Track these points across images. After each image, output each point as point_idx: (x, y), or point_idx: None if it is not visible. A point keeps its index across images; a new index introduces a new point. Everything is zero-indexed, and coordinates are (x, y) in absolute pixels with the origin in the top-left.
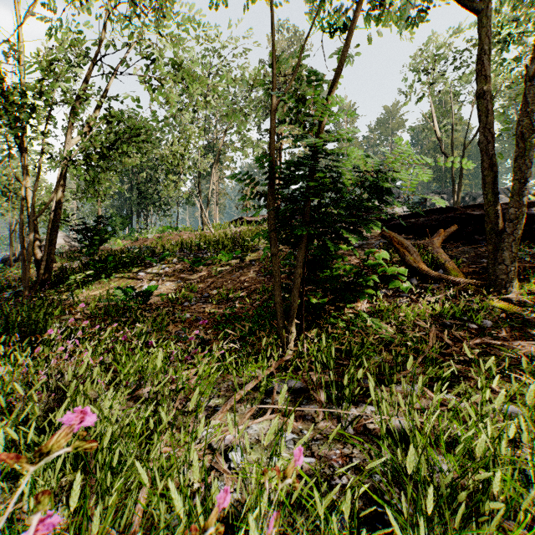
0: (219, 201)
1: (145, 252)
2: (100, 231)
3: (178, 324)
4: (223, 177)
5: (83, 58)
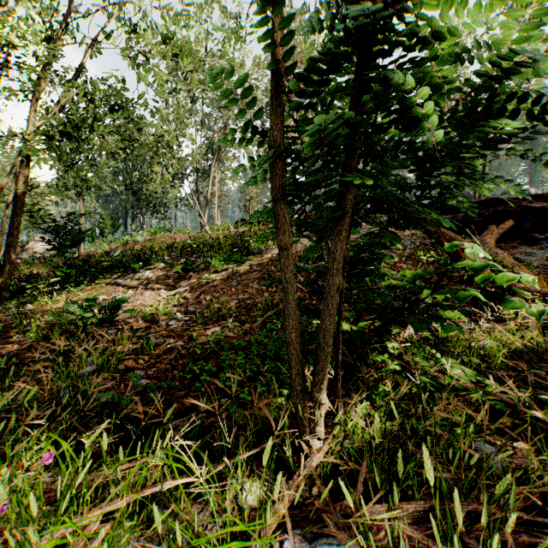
0: (221, 204)
1: (128, 256)
2: (71, 230)
3: (140, 358)
4: (225, 178)
5: (56, 30)
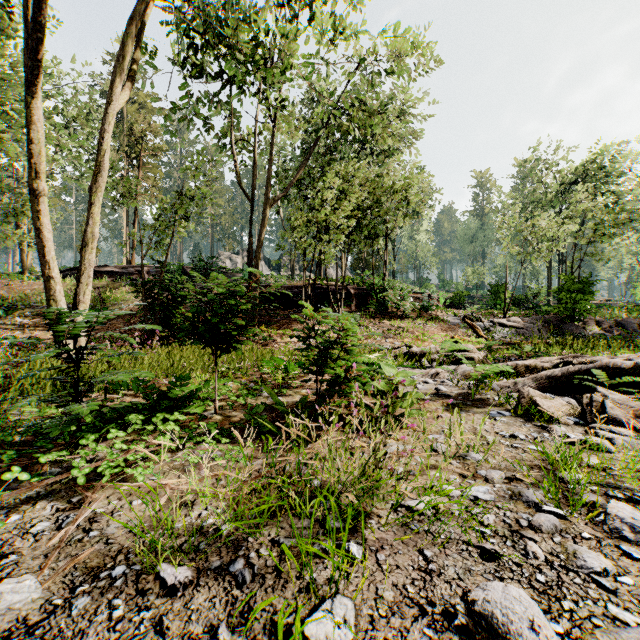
0: None
1: None
2: None
3: None
4: None
5: None
